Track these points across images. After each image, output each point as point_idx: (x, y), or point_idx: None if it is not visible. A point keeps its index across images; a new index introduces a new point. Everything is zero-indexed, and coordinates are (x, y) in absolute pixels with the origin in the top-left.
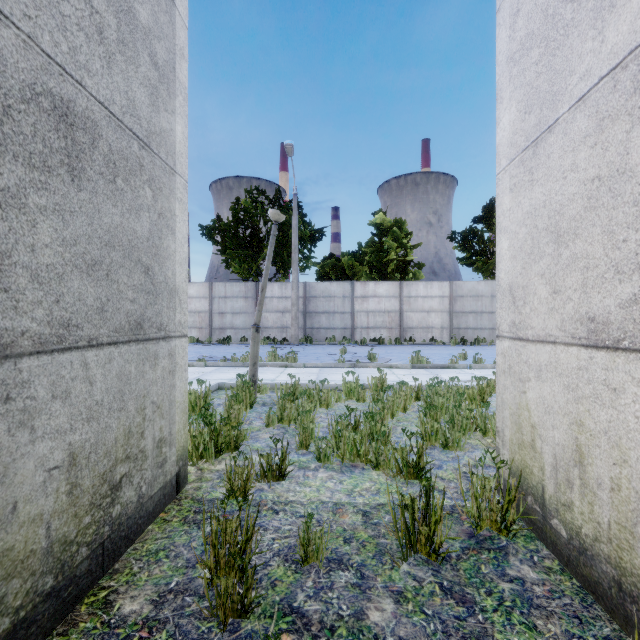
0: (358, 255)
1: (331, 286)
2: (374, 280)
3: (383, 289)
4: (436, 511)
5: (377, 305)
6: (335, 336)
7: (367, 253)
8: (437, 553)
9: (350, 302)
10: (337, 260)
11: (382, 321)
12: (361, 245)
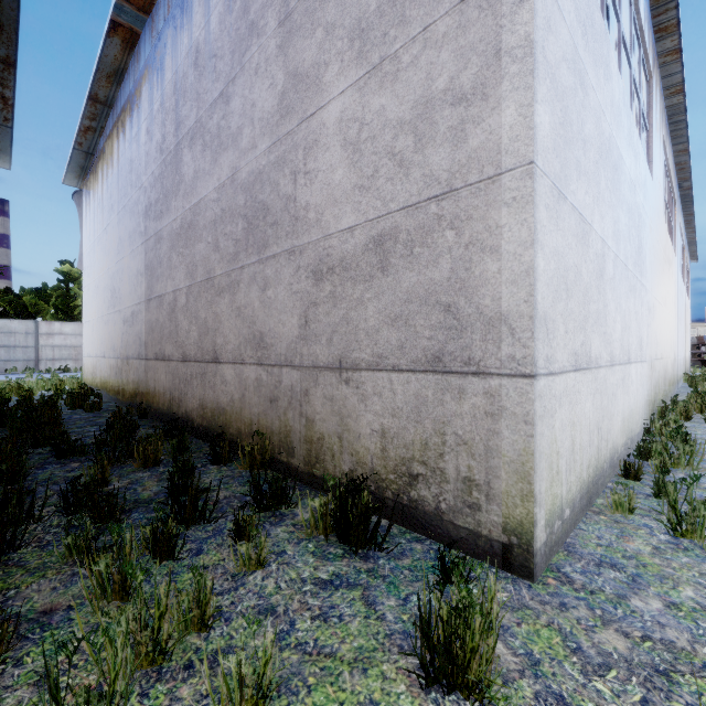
0: (43, 294)
1: (12, 323)
2: (61, 320)
3: (70, 328)
4: (62, 384)
5: (64, 341)
6: (17, 367)
7: (53, 295)
8: (62, 391)
9: (34, 338)
10: (17, 296)
11: (69, 354)
12: (47, 285)
